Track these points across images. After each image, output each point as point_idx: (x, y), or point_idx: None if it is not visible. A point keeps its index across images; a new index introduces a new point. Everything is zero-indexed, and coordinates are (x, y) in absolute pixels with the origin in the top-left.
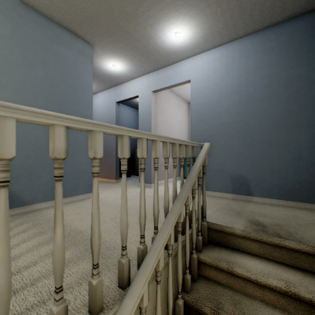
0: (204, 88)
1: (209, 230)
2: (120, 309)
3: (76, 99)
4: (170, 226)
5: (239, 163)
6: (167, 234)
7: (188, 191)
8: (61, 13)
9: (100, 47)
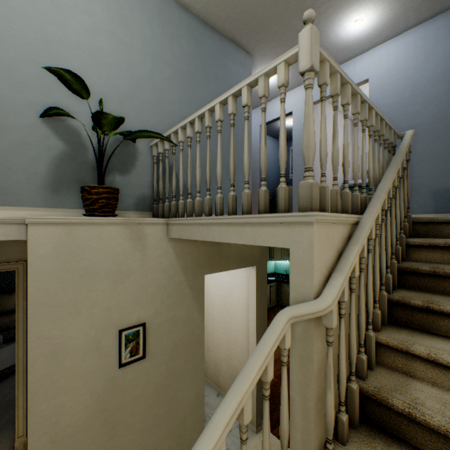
0: (389, 86)
1: (413, 226)
2: (366, 212)
3: (238, 113)
4: (390, 179)
5: (445, 172)
6: (389, 183)
7: (400, 162)
8: (234, 24)
9: (259, 56)
